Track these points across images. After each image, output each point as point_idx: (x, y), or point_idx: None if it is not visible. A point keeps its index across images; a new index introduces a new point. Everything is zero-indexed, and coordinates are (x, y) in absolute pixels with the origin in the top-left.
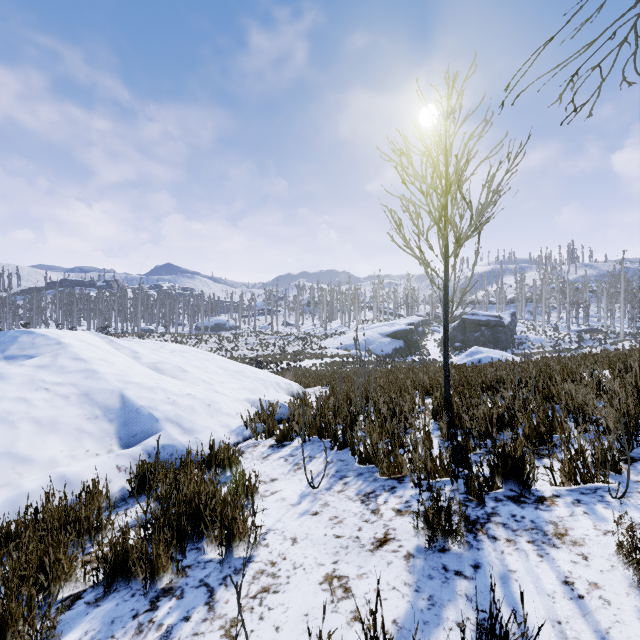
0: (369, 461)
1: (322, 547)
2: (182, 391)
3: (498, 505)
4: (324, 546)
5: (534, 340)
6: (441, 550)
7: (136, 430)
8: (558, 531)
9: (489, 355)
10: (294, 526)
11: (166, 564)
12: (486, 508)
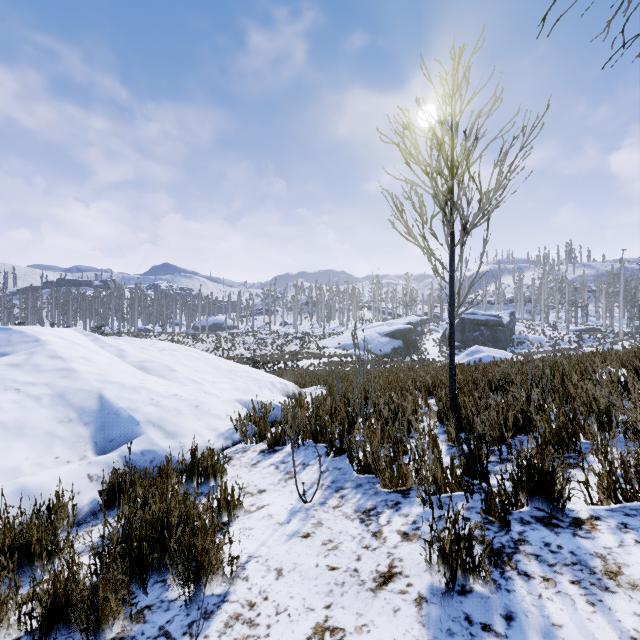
0: (369, 470)
1: (312, 583)
2: (168, 391)
3: (526, 529)
4: (315, 582)
5: (533, 340)
6: (461, 592)
7: (114, 434)
8: (609, 568)
9: (490, 354)
10: (280, 552)
11: (117, 608)
12: (511, 533)
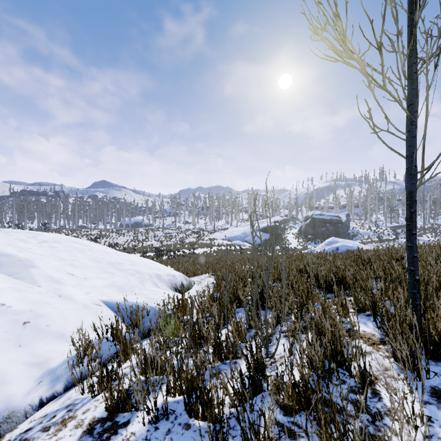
0: None
1: None
2: None
3: None
4: None
5: (363, 233)
6: None
7: None
8: None
9: (344, 244)
10: None
11: None
12: None
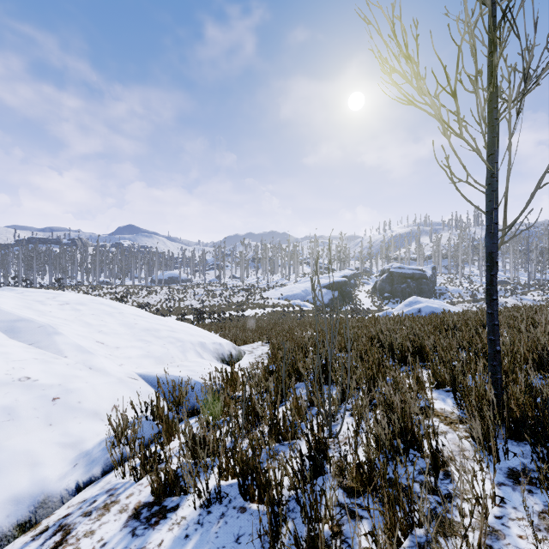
0: None
1: None
2: (13, 373)
3: None
4: None
5: (453, 291)
6: None
7: None
8: None
9: (428, 305)
10: None
11: None
12: None
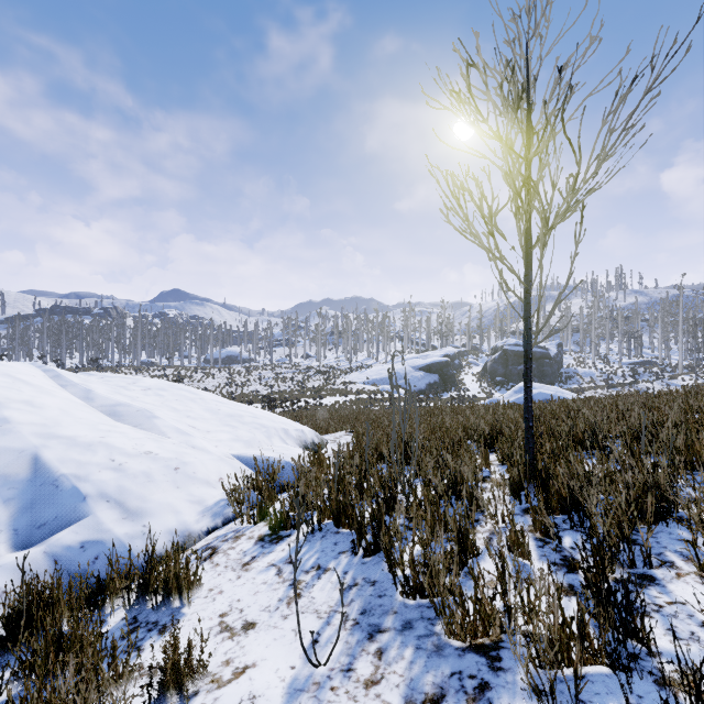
0: (421, 592)
1: None
2: (138, 448)
3: None
4: None
5: (583, 374)
6: None
7: (46, 516)
8: None
9: (542, 391)
10: None
11: None
12: None
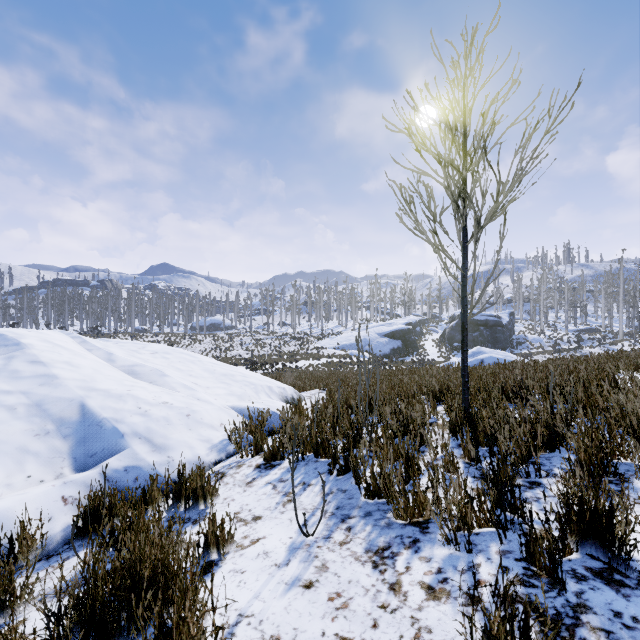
0: (378, 494)
1: None
2: (157, 399)
3: (584, 589)
4: None
5: (533, 340)
6: None
7: (95, 448)
8: None
9: (492, 355)
10: (278, 610)
11: None
12: (566, 594)
